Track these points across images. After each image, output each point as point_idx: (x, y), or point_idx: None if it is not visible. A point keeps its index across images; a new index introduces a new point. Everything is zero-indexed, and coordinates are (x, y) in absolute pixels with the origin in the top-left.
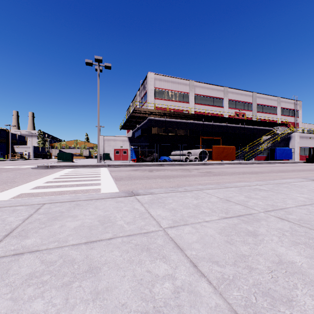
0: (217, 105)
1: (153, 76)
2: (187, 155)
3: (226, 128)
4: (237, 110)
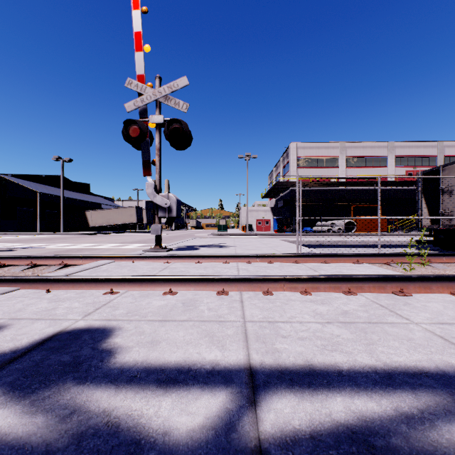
0: (378, 165)
1: (296, 145)
2: (330, 226)
3: (391, 193)
4: (410, 168)
